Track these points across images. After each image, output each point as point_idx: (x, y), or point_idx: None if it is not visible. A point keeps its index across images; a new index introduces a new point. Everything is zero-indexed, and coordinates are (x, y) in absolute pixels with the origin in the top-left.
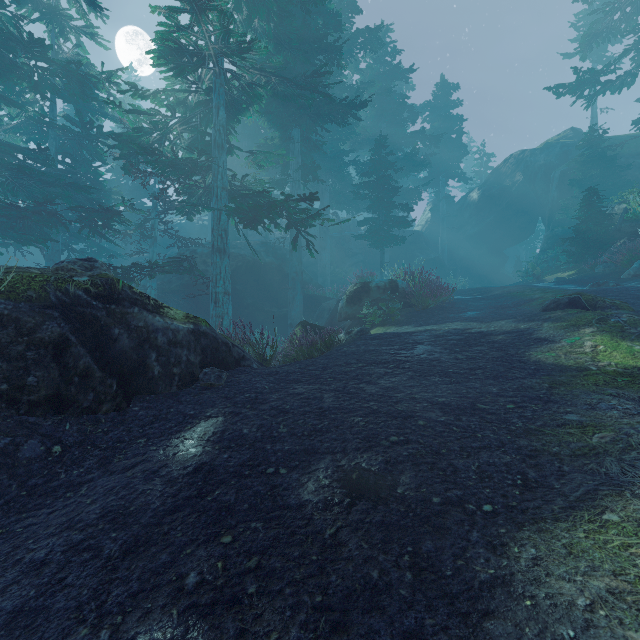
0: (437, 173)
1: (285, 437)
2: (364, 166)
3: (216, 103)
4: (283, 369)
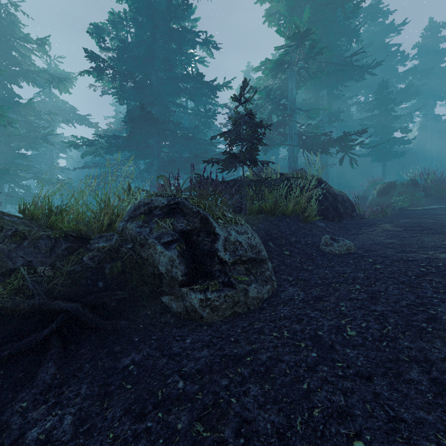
0: (425, 98)
1: (430, 226)
2: (364, 104)
3: (291, 86)
4: (380, 218)
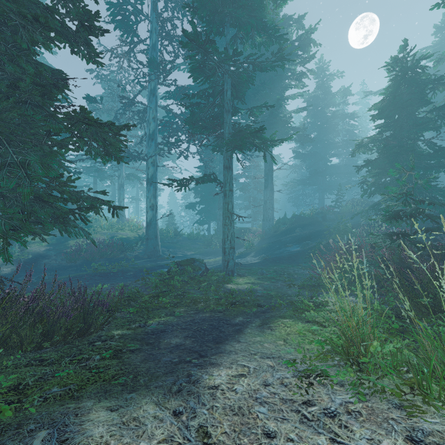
0: None
1: None
2: None
3: None
4: None
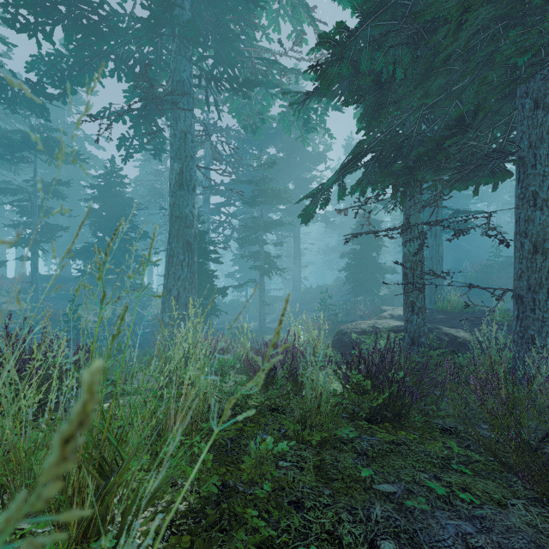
0: None
1: None
2: None
3: None
4: None
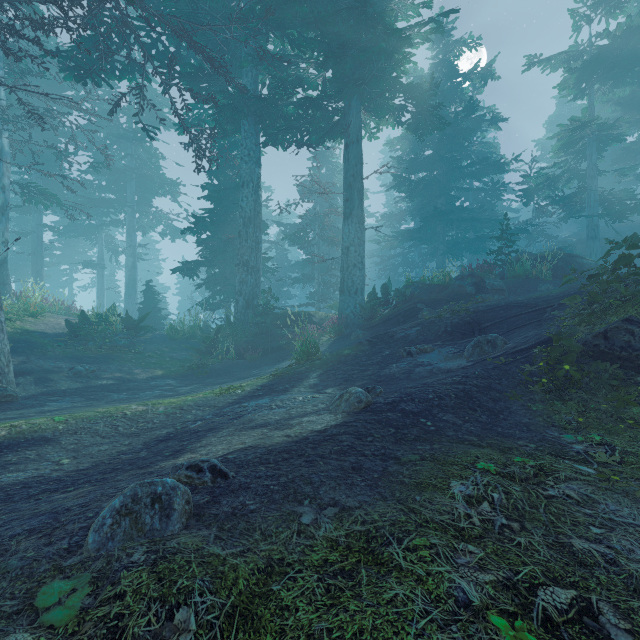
0: None
1: None
2: None
3: (589, 153)
4: None
